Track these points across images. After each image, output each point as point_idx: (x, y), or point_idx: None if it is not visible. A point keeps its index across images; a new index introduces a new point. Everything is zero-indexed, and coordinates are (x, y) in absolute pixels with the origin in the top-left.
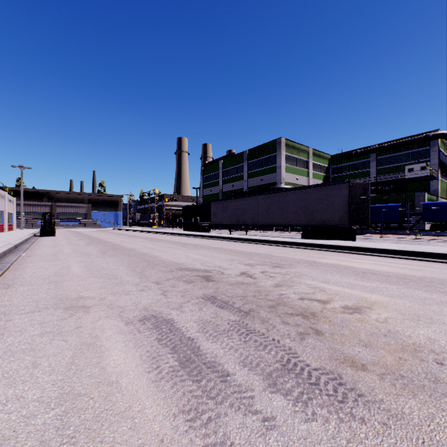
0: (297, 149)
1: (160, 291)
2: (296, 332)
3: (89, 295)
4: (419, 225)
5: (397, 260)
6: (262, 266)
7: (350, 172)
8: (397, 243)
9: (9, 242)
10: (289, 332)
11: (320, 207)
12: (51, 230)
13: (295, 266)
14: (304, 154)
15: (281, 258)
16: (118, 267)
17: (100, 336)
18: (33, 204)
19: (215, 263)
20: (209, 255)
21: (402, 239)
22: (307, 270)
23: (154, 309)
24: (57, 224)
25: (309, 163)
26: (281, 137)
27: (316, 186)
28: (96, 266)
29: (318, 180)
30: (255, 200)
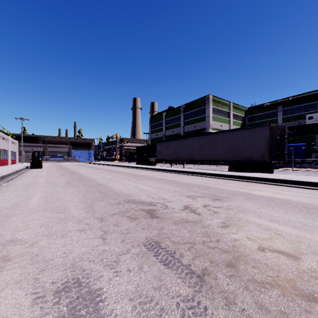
0: (221, 103)
1: (101, 232)
2: None
3: (23, 237)
4: None
5: None
6: (203, 198)
7: (262, 120)
8: (308, 175)
9: (0, 173)
10: None
11: (244, 146)
12: (38, 164)
13: (234, 199)
14: (226, 107)
15: (217, 189)
16: (72, 199)
17: None
18: (32, 146)
19: (159, 195)
20: (154, 186)
21: (311, 171)
22: (247, 204)
23: (83, 266)
24: (48, 159)
25: (230, 113)
26: (209, 94)
27: (241, 129)
28: (54, 197)
29: (237, 126)
30: (191, 141)
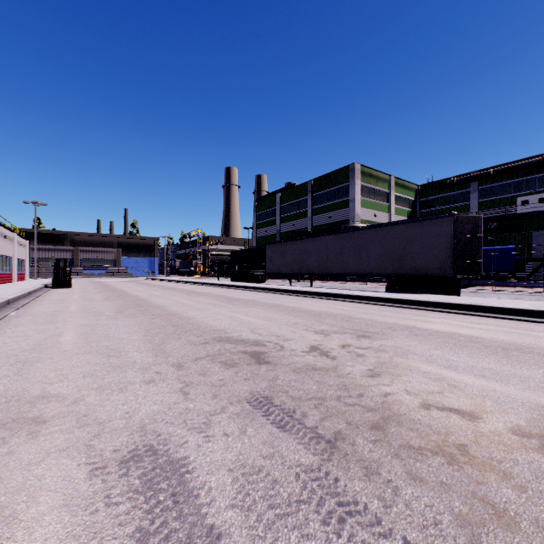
0: (376, 177)
1: (180, 384)
2: (451, 515)
3: (59, 392)
4: (538, 275)
5: (539, 325)
6: (341, 335)
7: (444, 206)
8: (518, 298)
9: (3, 295)
10: (435, 515)
11: (411, 250)
12: (65, 281)
13: (391, 335)
14: (384, 184)
15: (366, 321)
16: (129, 336)
17: (20, 516)
18: (52, 249)
19: (271, 330)
20: (262, 317)
21: (524, 293)
22: (412, 343)
23: (158, 430)
24: (80, 273)
25: (391, 195)
26: (354, 163)
27: (407, 221)
28: (100, 333)
29: (402, 217)
30: (324, 241)
